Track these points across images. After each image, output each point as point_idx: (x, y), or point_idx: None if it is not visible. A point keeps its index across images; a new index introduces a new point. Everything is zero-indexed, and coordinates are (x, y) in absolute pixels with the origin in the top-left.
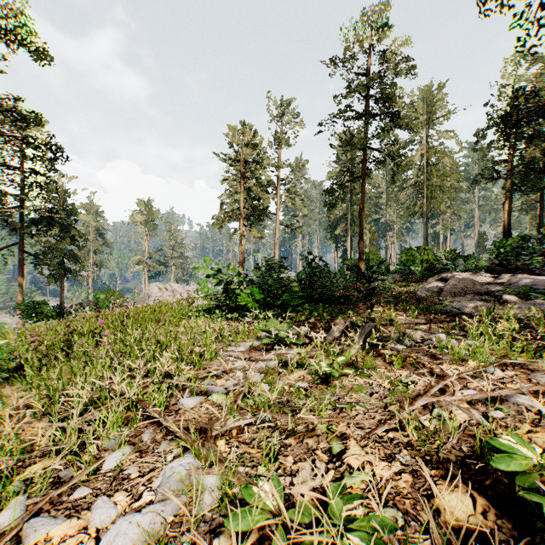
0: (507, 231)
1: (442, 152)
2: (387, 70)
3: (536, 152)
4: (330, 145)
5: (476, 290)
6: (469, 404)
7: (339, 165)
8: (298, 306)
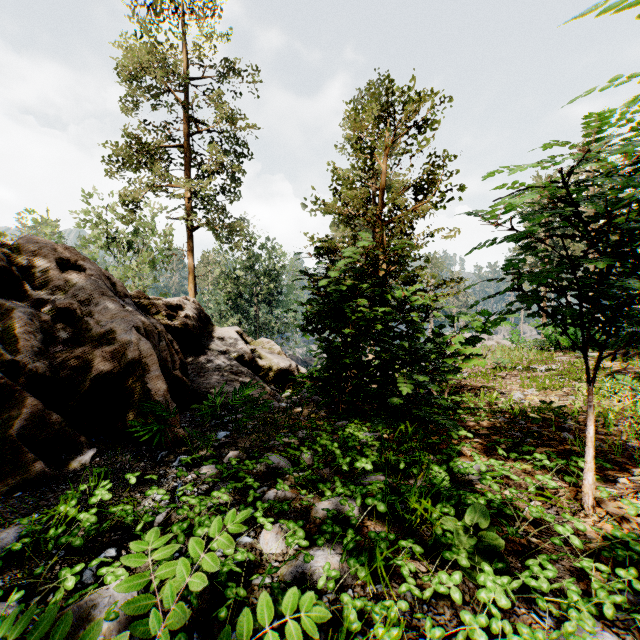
0: None
1: None
2: None
3: None
4: None
5: None
6: None
7: None
8: None
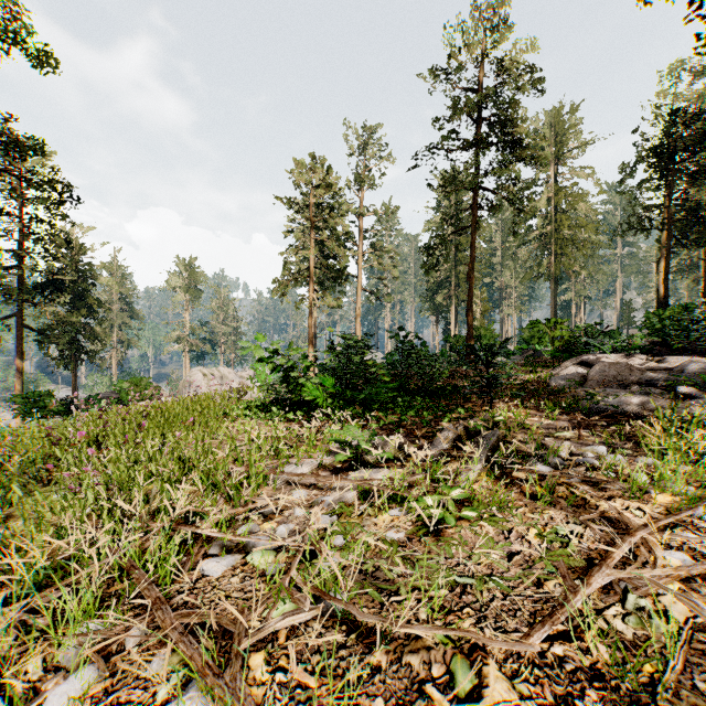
0: (664, 298)
1: (575, 194)
2: (505, 84)
3: (701, 193)
4: (429, 184)
5: (634, 379)
6: (680, 581)
7: (440, 213)
8: (387, 402)
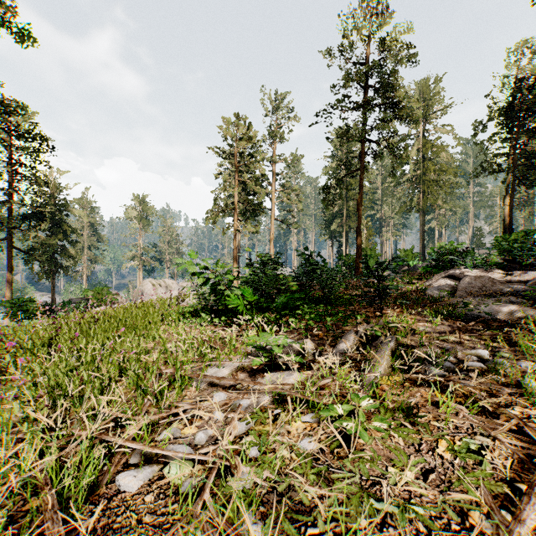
0: (509, 226)
1: (439, 146)
2: (386, 59)
3: None
4: (327, 137)
5: (496, 290)
6: None
7: (334, 160)
8: (296, 308)
